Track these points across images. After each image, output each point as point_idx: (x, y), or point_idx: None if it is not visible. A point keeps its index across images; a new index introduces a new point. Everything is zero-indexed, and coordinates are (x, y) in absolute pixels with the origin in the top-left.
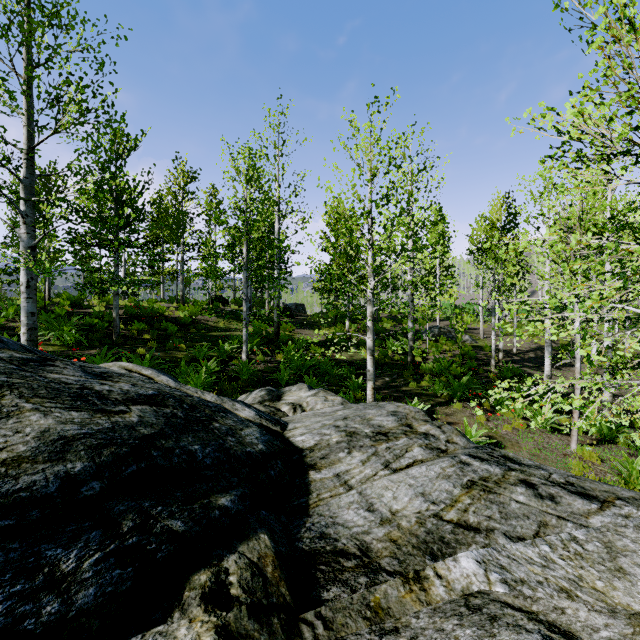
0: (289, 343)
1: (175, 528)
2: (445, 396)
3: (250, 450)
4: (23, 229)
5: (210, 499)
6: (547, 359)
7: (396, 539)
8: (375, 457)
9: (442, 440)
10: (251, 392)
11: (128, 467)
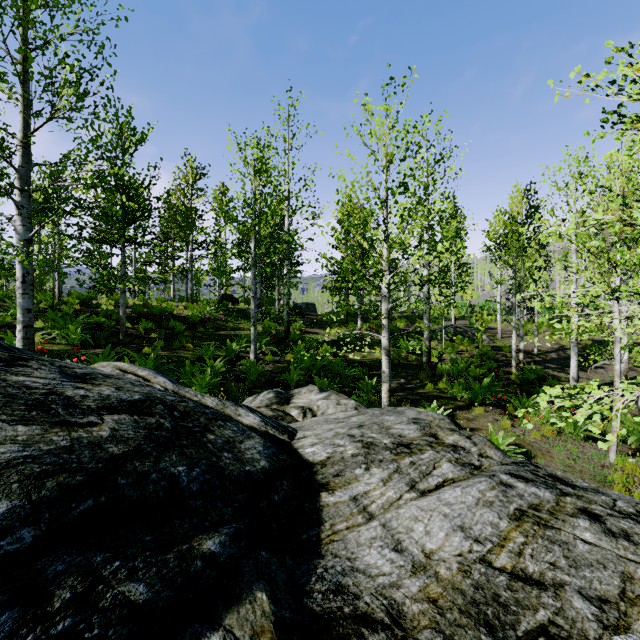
0: (299, 342)
1: (133, 597)
2: (465, 399)
3: (250, 469)
4: (18, 221)
5: (191, 543)
6: (573, 360)
7: (436, 598)
8: (398, 475)
9: (474, 454)
10: (258, 394)
11: (80, 503)
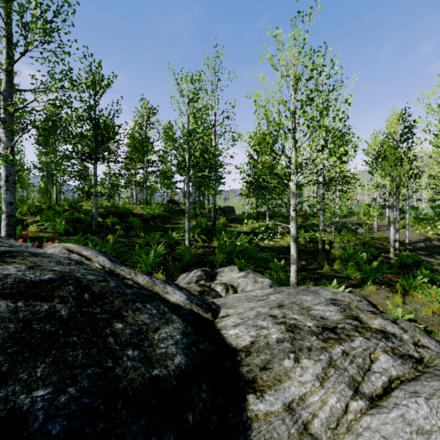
0: (222, 233)
1: None
2: (358, 279)
3: (158, 373)
4: (3, 133)
5: None
6: None
7: None
8: (334, 370)
9: (408, 342)
10: (190, 272)
11: None
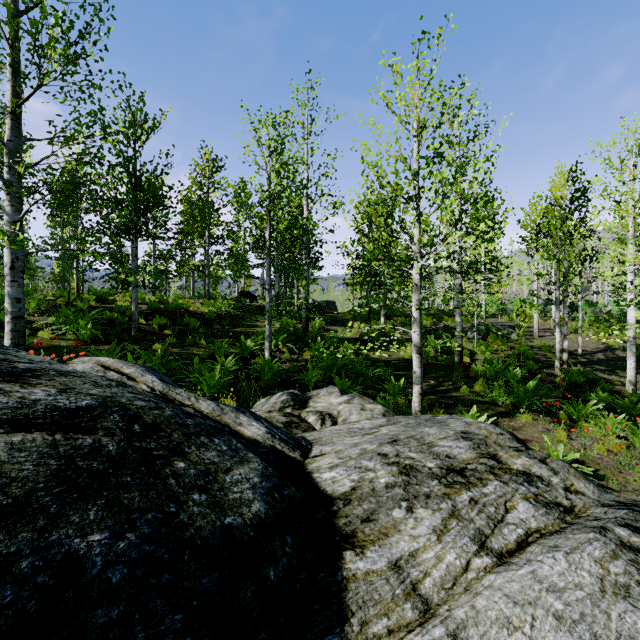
0: (318, 340)
1: None
2: (507, 405)
3: (232, 521)
4: (7, 201)
5: None
6: (630, 361)
7: None
8: (456, 522)
9: (557, 487)
10: (271, 396)
11: None
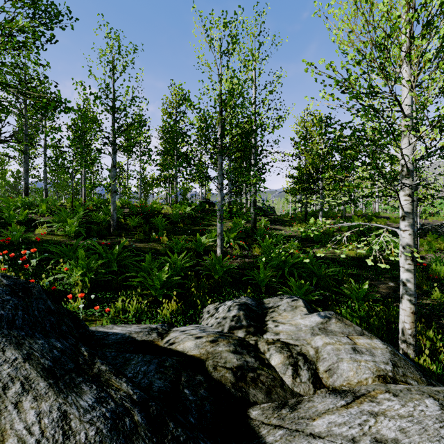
0: (266, 237)
1: None
2: None
3: None
4: None
5: None
6: None
7: None
8: None
9: None
10: (220, 303)
11: None
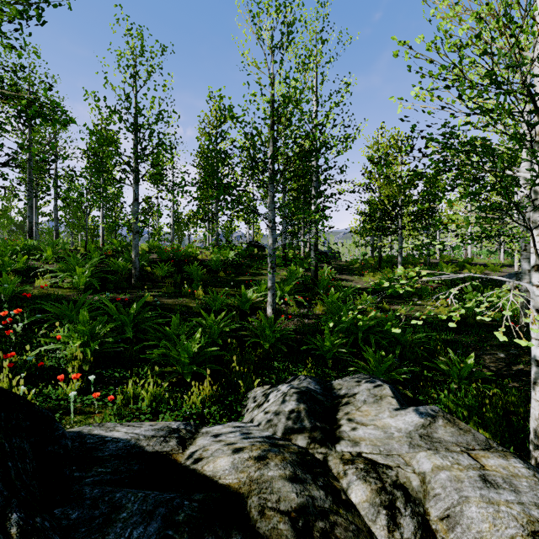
0: (331, 291)
1: None
2: None
3: None
4: None
5: None
6: None
7: None
8: None
9: None
10: (271, 387)
11: None
